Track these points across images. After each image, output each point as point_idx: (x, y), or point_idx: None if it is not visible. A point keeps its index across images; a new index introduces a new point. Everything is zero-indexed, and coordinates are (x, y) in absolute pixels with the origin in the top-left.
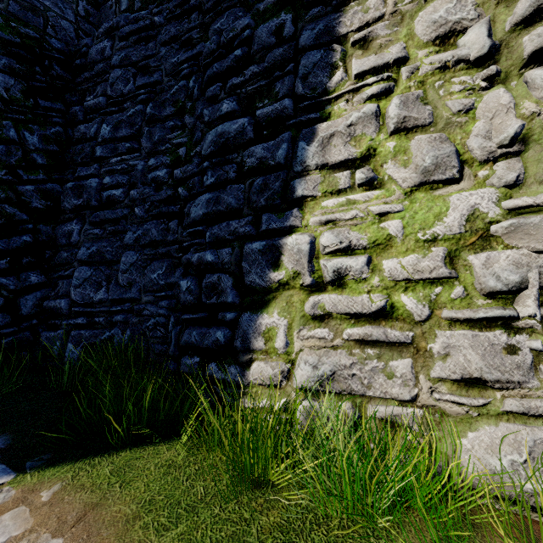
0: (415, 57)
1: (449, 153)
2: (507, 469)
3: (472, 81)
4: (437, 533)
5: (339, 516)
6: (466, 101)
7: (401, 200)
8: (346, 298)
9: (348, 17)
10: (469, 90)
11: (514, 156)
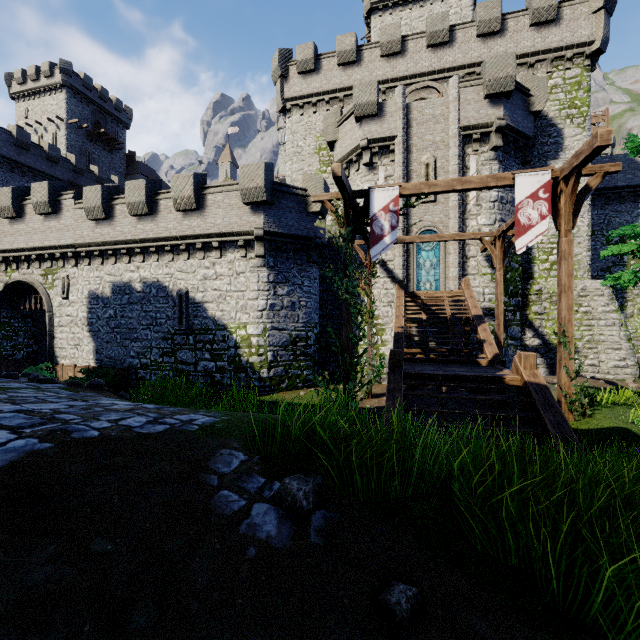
0: (637, 304)
1: None
2: None
3: None
4: None
5: None
6: None
7: (638, 323)
8: (633, 335)
9: (626, 295)
10: None
11: None
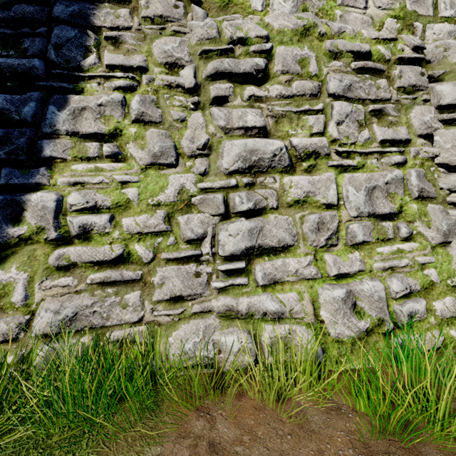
0: (152, 70)
1: (170, 146)
2: (192, 348)
3: (186, 102)
4: (135, 405)
5: (61, 430)
6: (182, 114)
7: (139, 174)
8: (91, 249)
9: (102, 13)
10: (184, 107)
11: (206, 156)
